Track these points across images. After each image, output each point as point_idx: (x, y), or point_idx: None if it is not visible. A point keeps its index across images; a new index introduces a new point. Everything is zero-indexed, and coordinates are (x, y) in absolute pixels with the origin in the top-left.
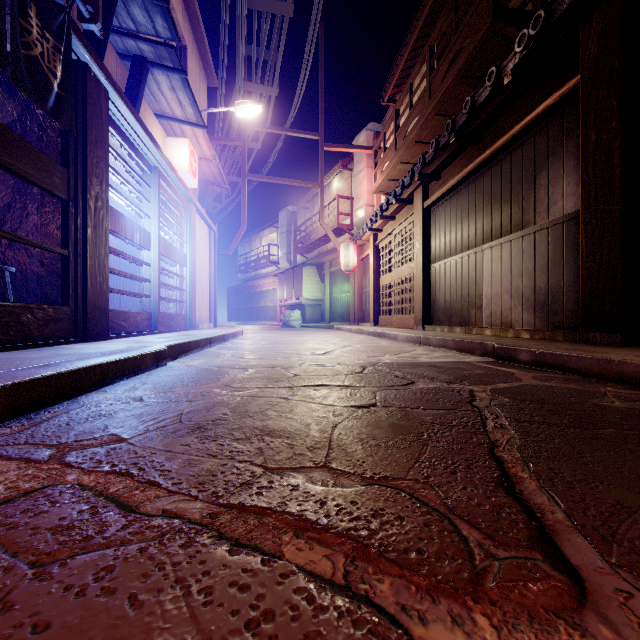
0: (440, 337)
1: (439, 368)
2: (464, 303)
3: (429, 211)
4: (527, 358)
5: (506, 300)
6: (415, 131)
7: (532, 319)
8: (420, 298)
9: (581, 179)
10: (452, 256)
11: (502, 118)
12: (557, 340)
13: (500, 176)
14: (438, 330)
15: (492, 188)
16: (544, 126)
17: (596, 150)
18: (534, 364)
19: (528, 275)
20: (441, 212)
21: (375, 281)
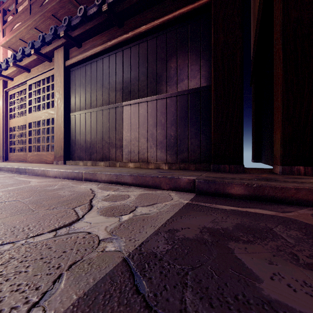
0: (112, 172)
1: (246, 241)
2: (105, 144)
3: (69, 70)
4: (241, 191)
5: (143, 142)
6: (54, 3)
7: (165, 155)
8: (61, 138)
9: (213, 64)
10: (93, 108)
11: (141, 14)
12: (190, 169)
13: (138, 55)
14: (81, 164)
15: (131, 63)
16: (174, 29)
17: (224, 47)
18: (251, 197)
19: (161, 126)
20: (82, 73)
21: (4, 122)
